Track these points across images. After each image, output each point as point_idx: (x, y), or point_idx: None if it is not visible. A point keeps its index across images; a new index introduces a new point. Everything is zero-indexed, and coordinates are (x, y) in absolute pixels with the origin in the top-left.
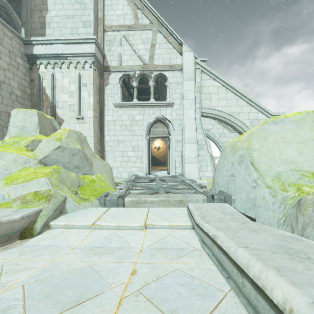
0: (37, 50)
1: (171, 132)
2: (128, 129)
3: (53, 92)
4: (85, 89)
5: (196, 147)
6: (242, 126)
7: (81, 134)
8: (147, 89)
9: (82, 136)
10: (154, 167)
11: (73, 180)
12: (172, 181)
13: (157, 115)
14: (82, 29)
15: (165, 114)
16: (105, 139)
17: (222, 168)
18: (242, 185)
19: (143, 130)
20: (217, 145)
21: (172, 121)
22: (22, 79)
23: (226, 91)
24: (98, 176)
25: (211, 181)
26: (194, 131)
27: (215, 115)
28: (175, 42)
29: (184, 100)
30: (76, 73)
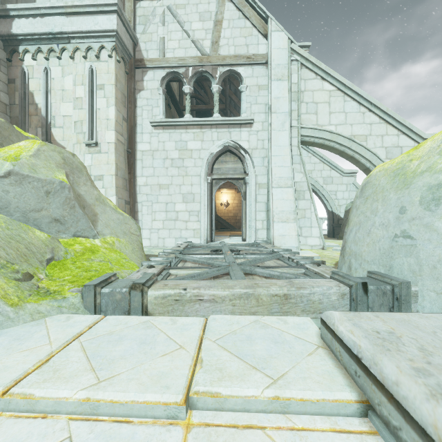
0: (19, 27)
1: (249, 169)
2: (176, 165)
3: (47, 101)
4: (100, 94)
5: (293, 194)
6: (371, 158)
7: (74, 157)
8: (210, 114)
9: (75, 159)
10: (220, 232)
11: (34, 246)
12: (252, 252)
13: (225, 141)
14: None
15: (238, 139)
16: (138, 182)
17: (369, 221)
18: (441, 258)
19: (202, 167)
20: (319, 197)
21: (251, 151)
22: None
23: (343, 99)
24: (108, 241)
25: (319, 253)
26: (288, 167)
27: (324, 139)
28: (256, 17)
29: (271, 115)
30: (86, 68)
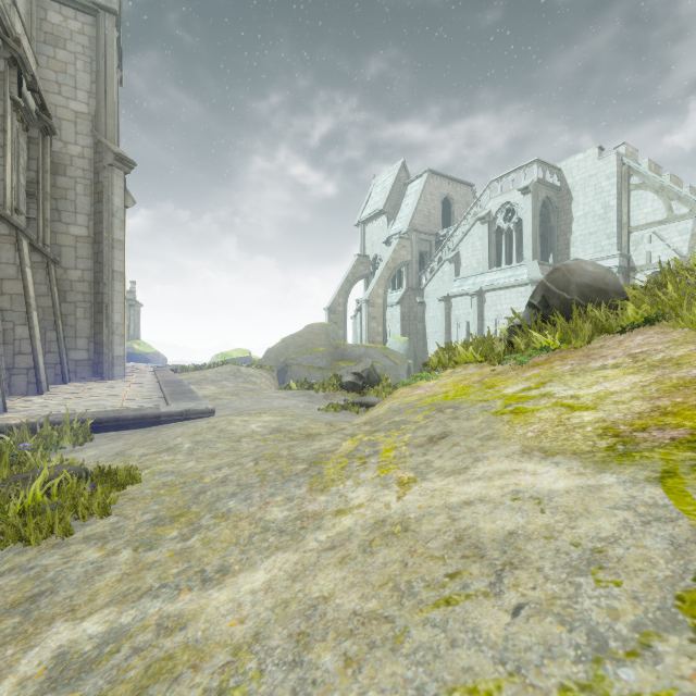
0: None
1: None
2: None
3: None
4: None
5: None
6: None
7: None
8: None
9: None
10: None
11: None
12: None
13: None
14: (605, 242)
15: None
16: None
17: None
18: None
19: None
20: None
21: None
22: None
23: None
24: None
25: None
26: None
27: None
28: None
29: None
30: None
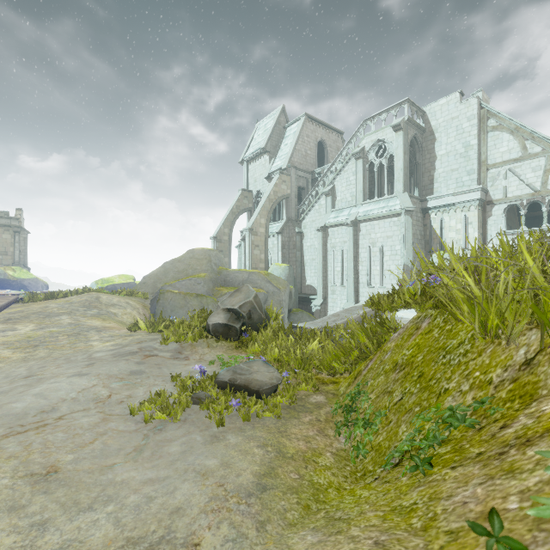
0: (430, 204)
1: None
2: None
3: (441, 232)
4: (470, 227)
5: None
6: None
7: None
8: None
9: None
10: None
11: None
12: None
13: None
14: (465, 177)
15: None
16: None
17: None
18: None
19: None
20: None
21: None
22: (420, 227)
23: None
24: None
25: None
26: None
27: None
28: None
29: None
30: (462, 215)
